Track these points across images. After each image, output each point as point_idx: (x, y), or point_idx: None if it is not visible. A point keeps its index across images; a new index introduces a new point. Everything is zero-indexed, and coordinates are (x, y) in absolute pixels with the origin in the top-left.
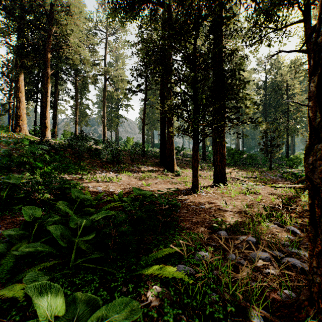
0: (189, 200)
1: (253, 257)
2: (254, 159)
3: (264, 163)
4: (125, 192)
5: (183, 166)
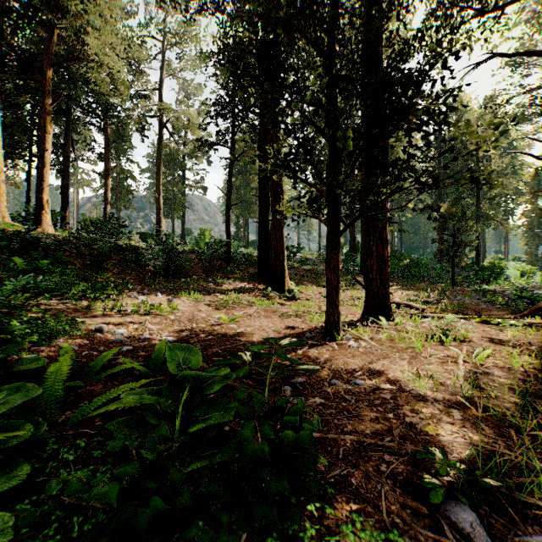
0: (324, 362)
1: None
2: (422, 268)
3: (439, 275)
4: (177, 340)
5: (301, 281)
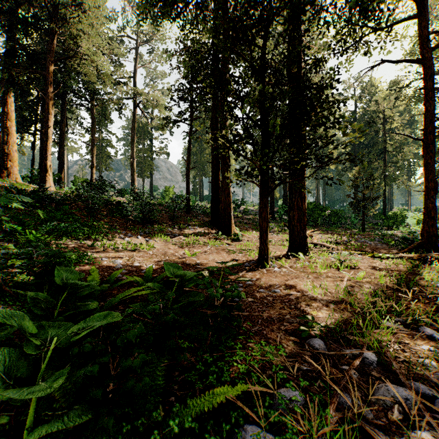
0: (256, 280)
1: (382, 399)
2: (340, 217)
3: (354, 223)
4: (157, 267)
5: (244, 227)
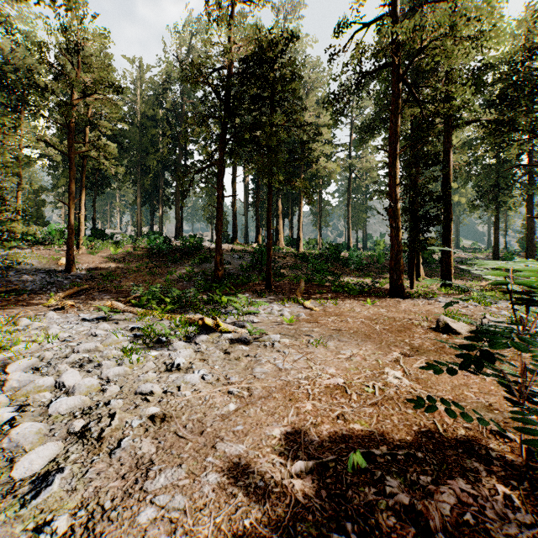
0: None
1: None
2: None
3: None
4: None
5: None
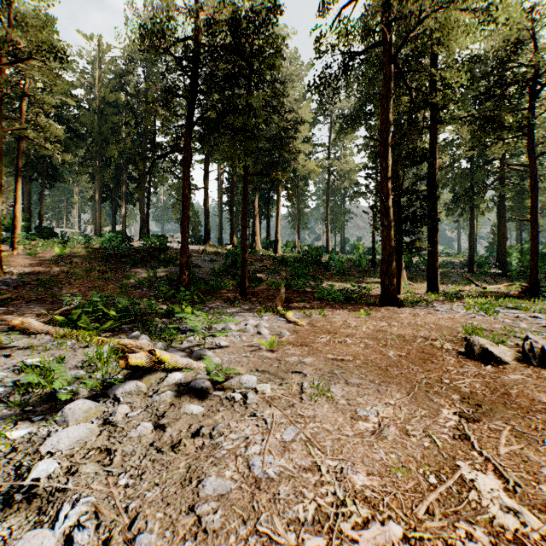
0: None
1: None
2: None
3: None
4: None
5: (423, 280)
